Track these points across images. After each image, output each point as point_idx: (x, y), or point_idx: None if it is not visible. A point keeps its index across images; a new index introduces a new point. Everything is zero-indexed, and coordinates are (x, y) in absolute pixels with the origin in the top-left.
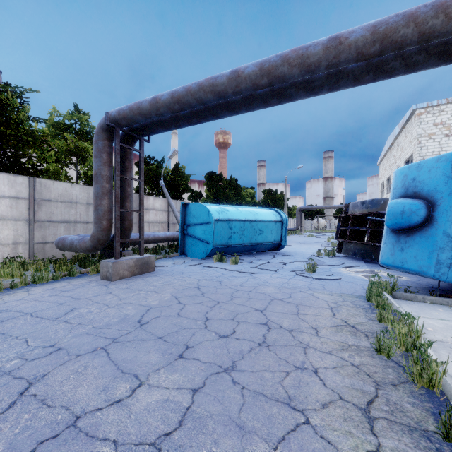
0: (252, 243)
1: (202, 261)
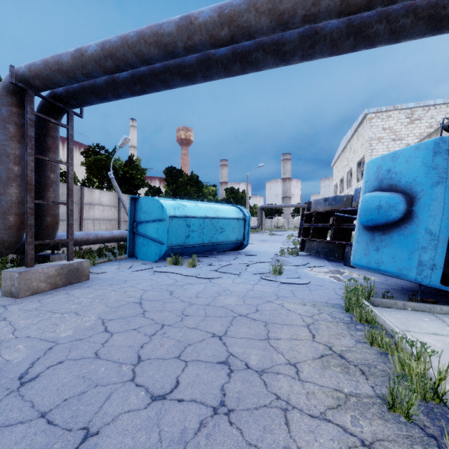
0: (213, 242)
1: (154, 265)
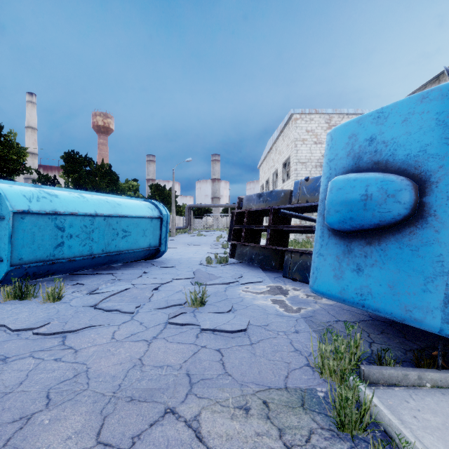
0: (110, 251)
1: None
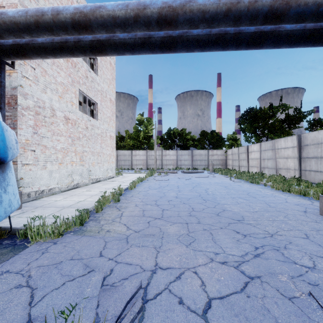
0: None
1: None
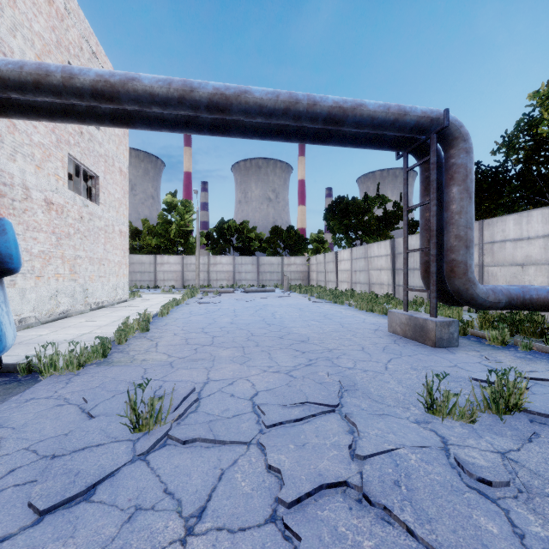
0: None
1: None
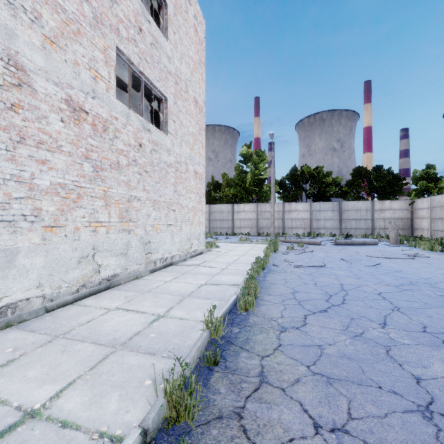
0: None
1: None
